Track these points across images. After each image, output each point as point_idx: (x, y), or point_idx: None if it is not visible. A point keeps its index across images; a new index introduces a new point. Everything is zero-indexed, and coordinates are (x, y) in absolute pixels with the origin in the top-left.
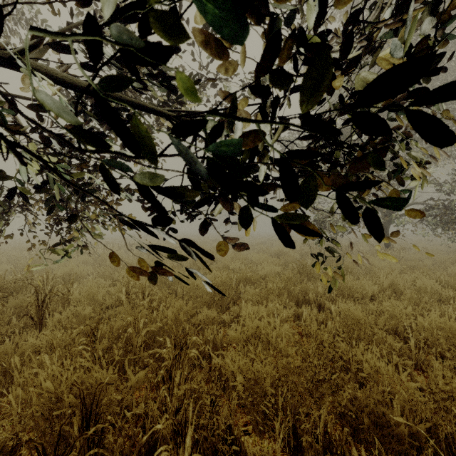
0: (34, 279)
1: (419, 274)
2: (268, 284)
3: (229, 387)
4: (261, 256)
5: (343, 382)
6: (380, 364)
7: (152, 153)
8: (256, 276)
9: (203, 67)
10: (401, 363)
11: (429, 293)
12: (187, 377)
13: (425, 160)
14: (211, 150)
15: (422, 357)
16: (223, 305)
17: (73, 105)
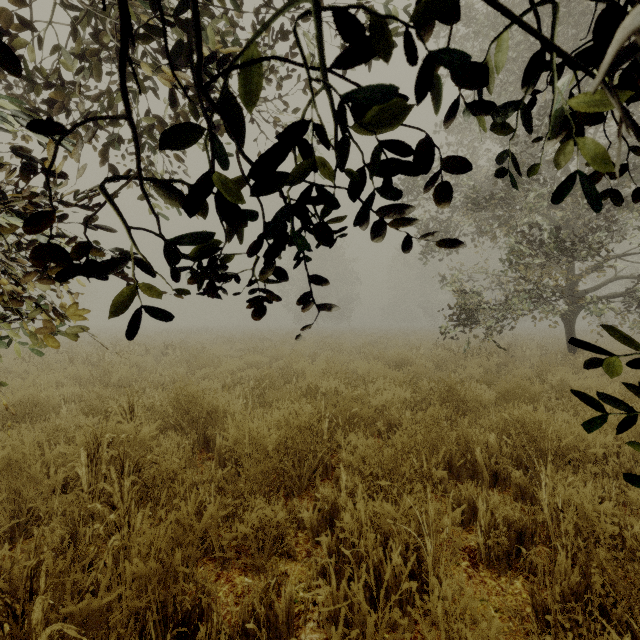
0: None
1: None
2: (397, 438)
3: None
4: (372, 368)
5: None
6: None
7: None
8: (367, 410)
9: None
10: None
11: None
12: None
13: None
14: None
15: None
16: (303, 475)
17: None
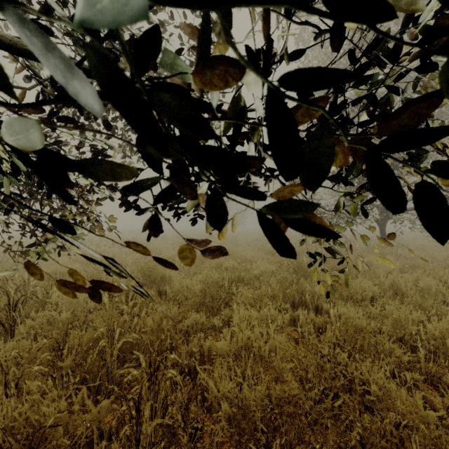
0: (15, 279)
1: (420, 274)
2: (262, 285)
3: (215, 410)
4: (255, 254)
5: (348, 409)
6: (390, 385)
7: (8, 85)
8: (249, 275)
9: (192, 53)
10: (410, 377)
11: (432, 294)
12: (163, 401)
13: (442, 147)
14: (99, 58)
15: (432, 369)
16: (214, 307)
17: (28, 80)
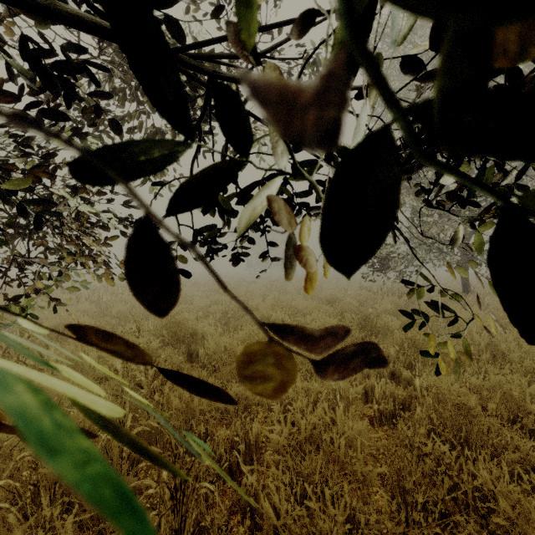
0: None
1: None
2: None
3: None
4: (309, 304)
5: None
6: (529, 504)
7: None
8: None
9: None
10: None
11: None
12: (194, 530)
13: None
14: None
15: None
16: None
17: None
